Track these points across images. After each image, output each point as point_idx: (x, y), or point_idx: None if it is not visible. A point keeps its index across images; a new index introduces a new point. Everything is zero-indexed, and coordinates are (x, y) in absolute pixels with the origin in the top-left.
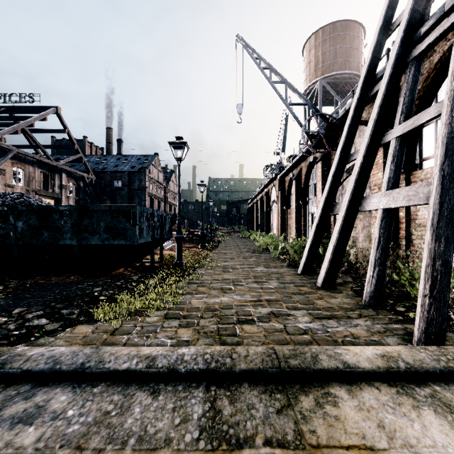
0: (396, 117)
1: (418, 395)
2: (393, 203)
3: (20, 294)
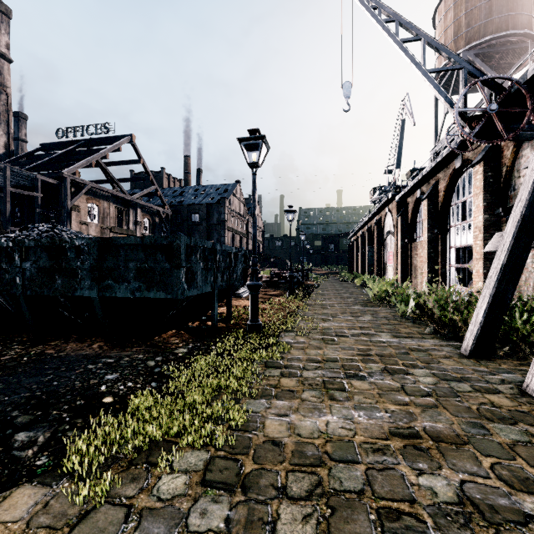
0: None
1: None
2: None
3: None
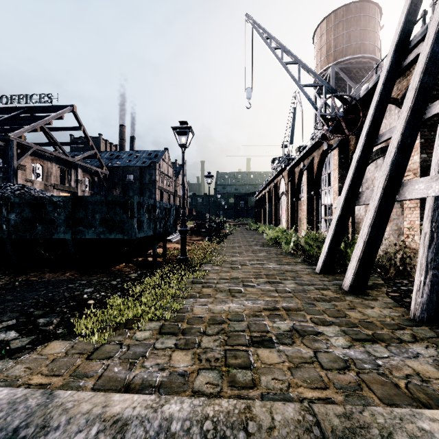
0: None
1: None
2: None
3: (2, 294)
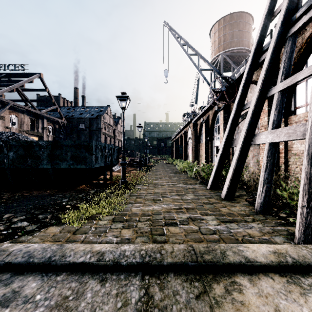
0: (278, 77)
1: (303, 284)
2: (277, 138)
3: (10, 203)
